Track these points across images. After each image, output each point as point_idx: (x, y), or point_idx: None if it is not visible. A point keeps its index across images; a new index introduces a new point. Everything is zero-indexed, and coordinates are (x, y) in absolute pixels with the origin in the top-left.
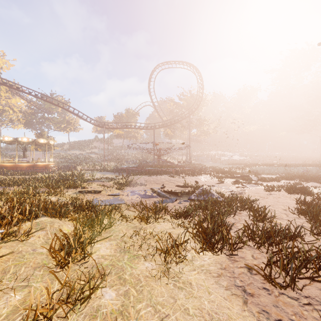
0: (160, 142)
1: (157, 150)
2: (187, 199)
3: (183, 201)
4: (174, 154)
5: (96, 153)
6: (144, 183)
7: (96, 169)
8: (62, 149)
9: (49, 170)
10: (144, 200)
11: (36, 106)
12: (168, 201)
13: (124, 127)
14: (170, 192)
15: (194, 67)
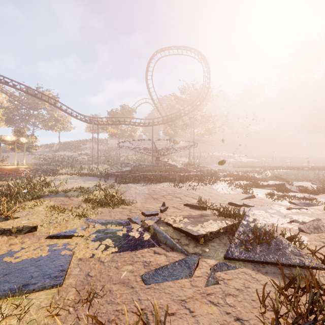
0: (159, 139)
1: (156, 149)
2: (220, 253)
3: (218, 269)
4: (174, 155)
5: (88, 154)
6: (133, 199)
7: (81, 174)
8: (51, 150)
9: (20, 174)
10: (119, 260)
11: (17, 100)
12: (178, 270)
13: (116, 123)
14: (180, 230)
15: (200, 53)
